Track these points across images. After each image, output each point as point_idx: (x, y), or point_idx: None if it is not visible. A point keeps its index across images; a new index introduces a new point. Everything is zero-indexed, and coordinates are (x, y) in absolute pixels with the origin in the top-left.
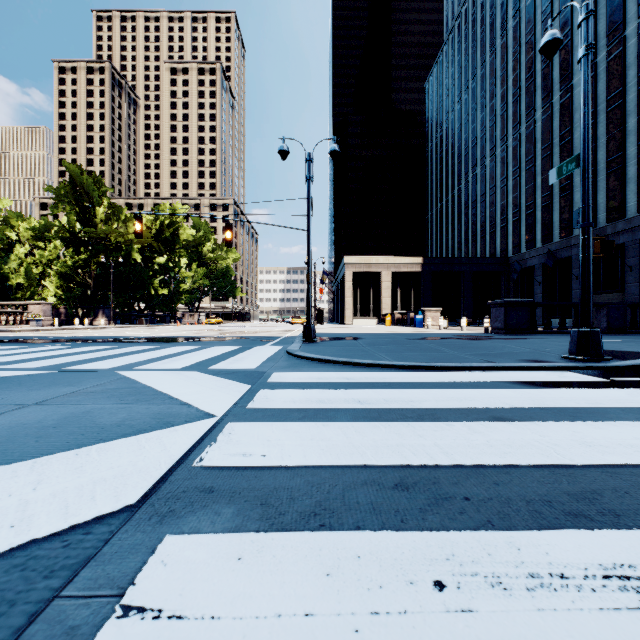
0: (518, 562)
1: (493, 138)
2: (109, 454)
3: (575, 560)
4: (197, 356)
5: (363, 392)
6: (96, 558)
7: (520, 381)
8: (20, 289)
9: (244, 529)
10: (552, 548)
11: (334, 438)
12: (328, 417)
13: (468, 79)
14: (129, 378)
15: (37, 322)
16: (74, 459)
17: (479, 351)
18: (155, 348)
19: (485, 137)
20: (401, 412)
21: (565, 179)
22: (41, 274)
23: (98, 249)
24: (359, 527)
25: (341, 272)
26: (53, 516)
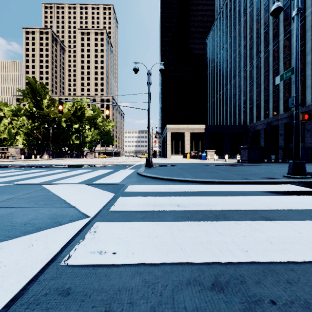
0: None
1: (239, 66)
2: (4, 252)
3: None
4: (89, 175)
5: (179, 198)
6: None
7: (267, 190)
8: (5, 140)
9: None
10: None
11: (164, 236)
12: (159, 217)
13: (227, 38)
14: (47, 189)
15: (13, 157)
16: None
17: (238, 172)
18: (68, 171)
19: (235, 66)
20: (204, 213)
21: (275, 86)
22: (16, 133)
23: (44, 120)
24: None
25: (165, 132)
26: None
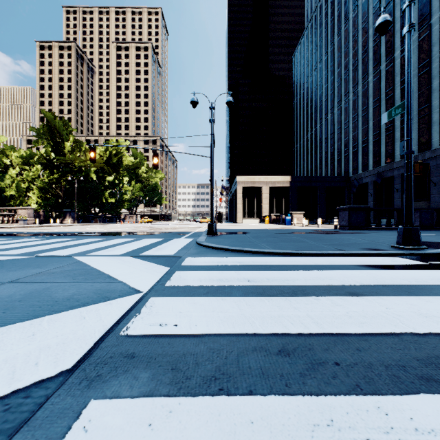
0: (388, 428)
1: (339, 94)
2: (56, 324)
3: (437, 426)
4: (132, 245)
5: (251, 273)
6: (29, 423)
7: (364, 264)
8: (12, 198)
9: (156, 393)
10: (415, 413)
11: (230, 310)
12: (225, 292)
13: (322, 54)
14: (82, 262)
15: (24, 221)
16: (28, 328)
17: (332, 242)
18: (104, 240)
19: (334, 94)
20: (280, 288)
21: (389, 122)
22: (27, 188)
23: (66, 171)
24: (251, 391)
25: (234, 187)
26: (0, 381)
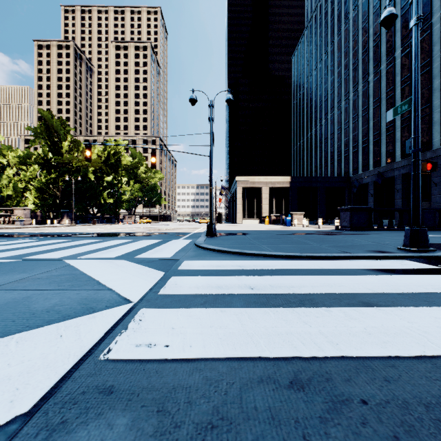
0: None
1: (339, 94)
2: (26, 345)
3: None
4: (128, 247)
5: (253, 278)
6: None
7: (373, 268)
8: (9, 199)
9: None
10: None
11: (230, 325)
12: (225, 302)
13: (322, 53)
14: (72, 266)
15: (20, 222)
16: None
17: (335, 243)
18: (99, 241)
19: (334, 94)
20: (285, 297)
21: (390, 122)
22: (24, 188)
23: (64, 171)
24: None
25: (234, 187)
26: None
